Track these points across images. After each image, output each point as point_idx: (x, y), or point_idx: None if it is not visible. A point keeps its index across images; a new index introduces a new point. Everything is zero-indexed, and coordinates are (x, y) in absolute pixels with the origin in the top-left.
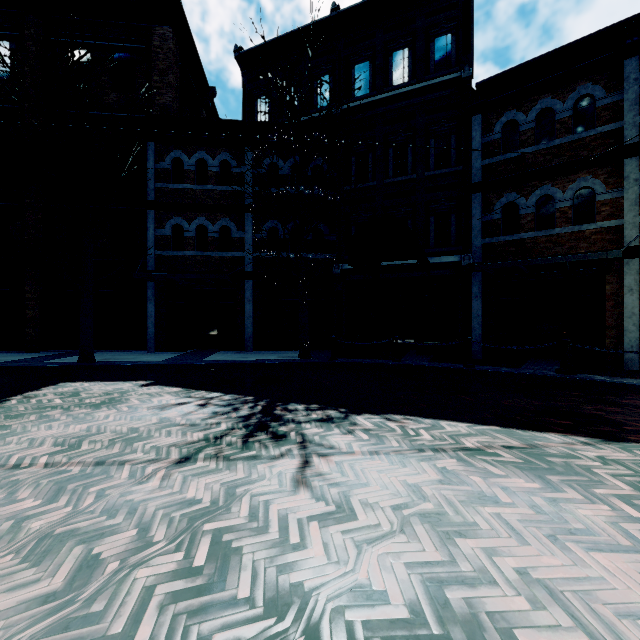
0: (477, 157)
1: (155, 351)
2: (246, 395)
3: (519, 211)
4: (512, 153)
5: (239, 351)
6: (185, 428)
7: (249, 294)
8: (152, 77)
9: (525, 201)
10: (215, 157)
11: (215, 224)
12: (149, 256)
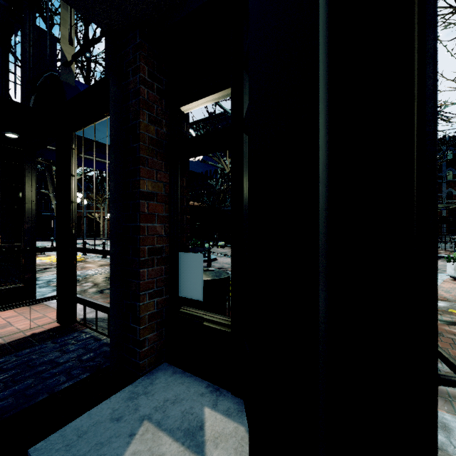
0: None
1: None
2: None
3: None
4: None
5: None
6: None
7: None
8: None
9: None
10: None
11: None
12: None
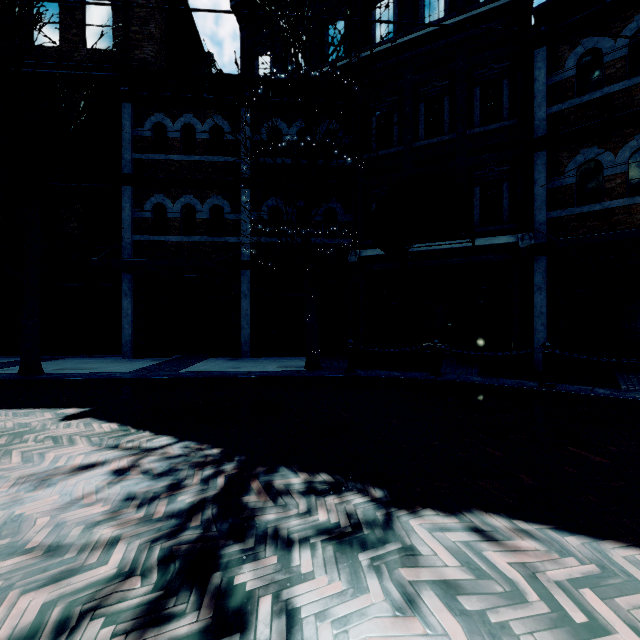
0: (541, 104)
1: (132, 357)
2: (210, 443)
3: (603, 171)
4: (593, 93)
5: (234, 357)
6: (23, 567)
7: (246, 288)
8: (130, 27)
9: (613, 157)
10: (205, 121)
11: (205, 203)
12: (125, 242)
